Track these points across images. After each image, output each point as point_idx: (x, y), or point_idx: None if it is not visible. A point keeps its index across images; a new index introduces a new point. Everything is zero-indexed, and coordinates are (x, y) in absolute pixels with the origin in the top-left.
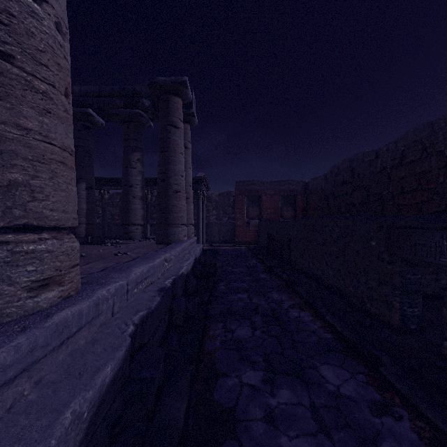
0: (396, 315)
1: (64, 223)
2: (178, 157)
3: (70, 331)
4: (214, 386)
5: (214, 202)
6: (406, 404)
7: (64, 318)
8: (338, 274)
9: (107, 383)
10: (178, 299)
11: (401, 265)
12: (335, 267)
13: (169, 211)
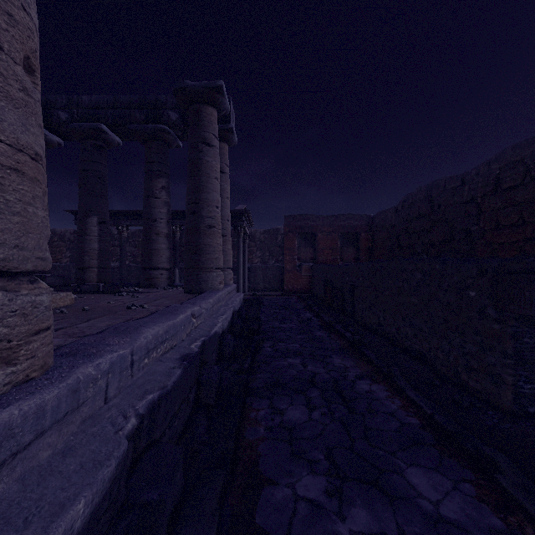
0: (507, 393)
1: (17, 265)
2: (212, 183)
3: (20, 441)
4: (255, 501)
5: (257, 241)
6: None
7: (4, 424)
8: (420, 333)
9: (77, 529)
10: (209, 368)
11: (515, 324)
12: (416, 324)
13: (200, 252)
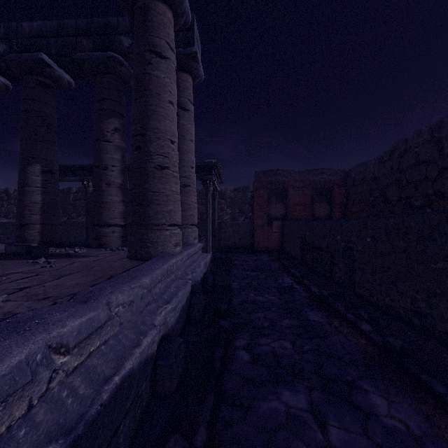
0: None
1: None
2: (164, 107)
3: None
4: None
5: (228, 198)
6: None
7: None
8: None
9: None
10: None
11: None
12: None
13: (147, 202)
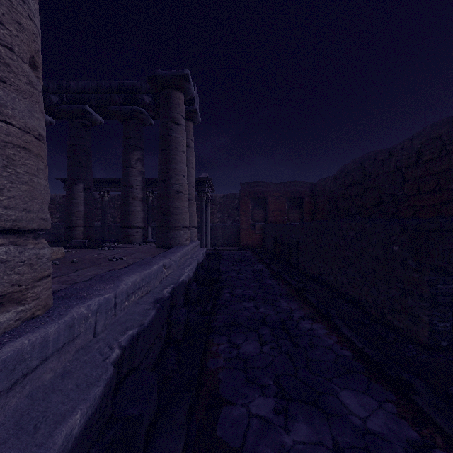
0: (424, 330)
1: (26, 224)
2: (180, 156)
3: (29, 365)
4: (216, 417)
5: (218, 204)
6: (450, 445)
7: (17, 351)
8: (353, 281)
9: (75, 435)
10: (177, 310)
11: (430, 273)
12: (350, 273)
13: (170, 213)
